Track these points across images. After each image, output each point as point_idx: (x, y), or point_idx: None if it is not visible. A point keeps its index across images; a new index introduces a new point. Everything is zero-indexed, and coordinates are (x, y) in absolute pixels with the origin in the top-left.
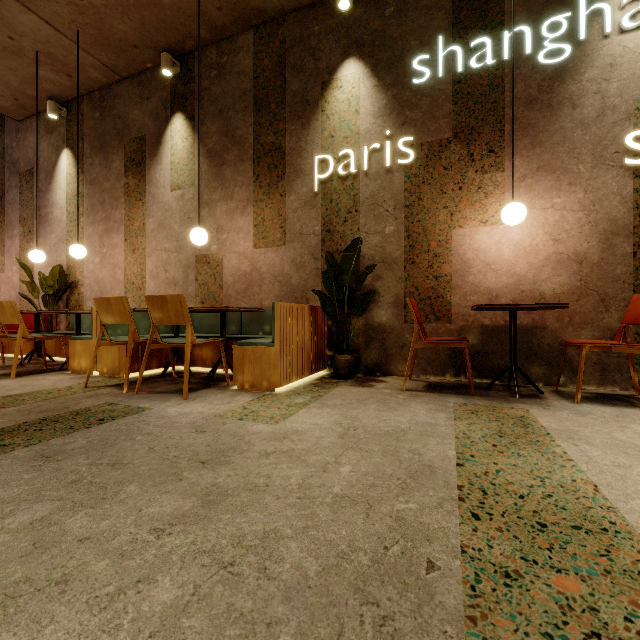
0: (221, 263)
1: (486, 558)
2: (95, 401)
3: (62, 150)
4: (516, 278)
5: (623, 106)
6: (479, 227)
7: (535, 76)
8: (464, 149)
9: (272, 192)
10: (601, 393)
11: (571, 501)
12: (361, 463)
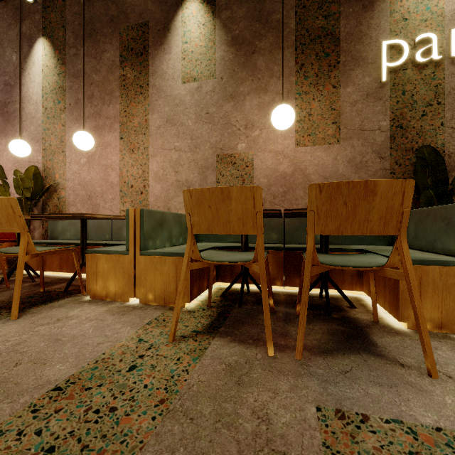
0: (251, 163)
1: None
2: (284, 403)
3: (36, 39)
4: None
5: None
6: None
7: None
8: None
9: (321, 83)
10: None
11: None
12: None
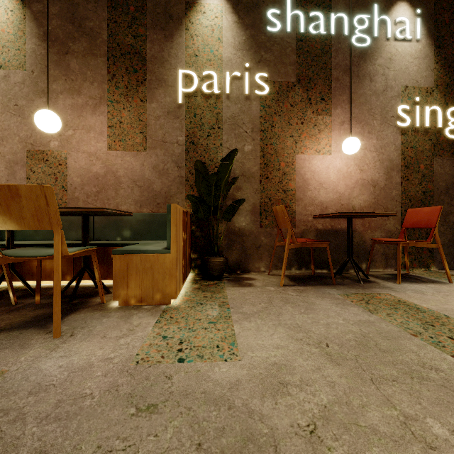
0: (64, 162)
1: None
2: None
3: None
4: (338, 195)
5: (396, 87)
6: (315, 155)
7: (349, 52)
8: (305, 93)
9: (131, 95)
10: (391, 274)
11: None
12: (430, 408)
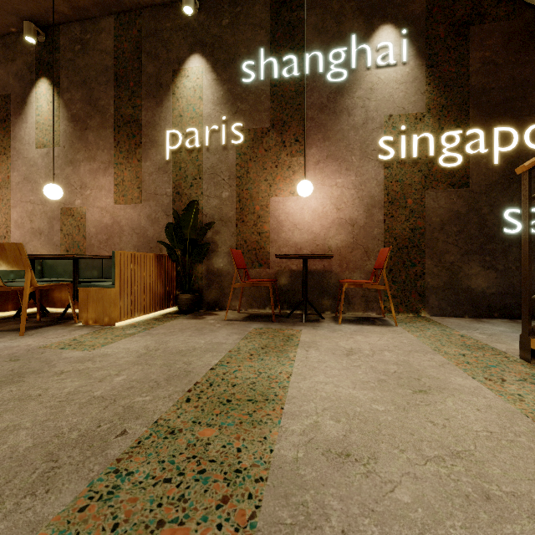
0: (85, 216)
1: (168, 424)
2: None
3: None
4: (313, 235)
5: (378, 118)
6: (289, 196)
7: (325, 89)
8: (279, 137)
9: (131, 157)
10: (362, 317)
11: (264, 385)
12: (137, 373)
